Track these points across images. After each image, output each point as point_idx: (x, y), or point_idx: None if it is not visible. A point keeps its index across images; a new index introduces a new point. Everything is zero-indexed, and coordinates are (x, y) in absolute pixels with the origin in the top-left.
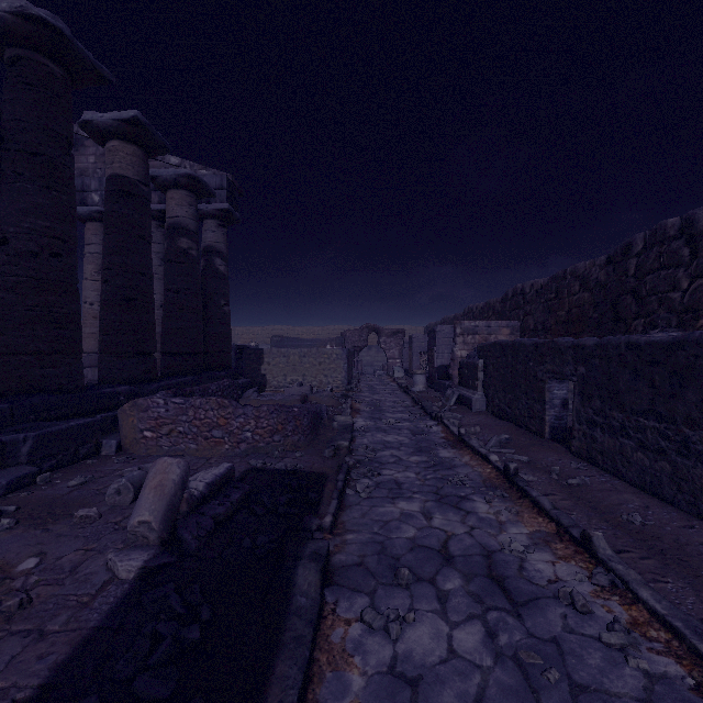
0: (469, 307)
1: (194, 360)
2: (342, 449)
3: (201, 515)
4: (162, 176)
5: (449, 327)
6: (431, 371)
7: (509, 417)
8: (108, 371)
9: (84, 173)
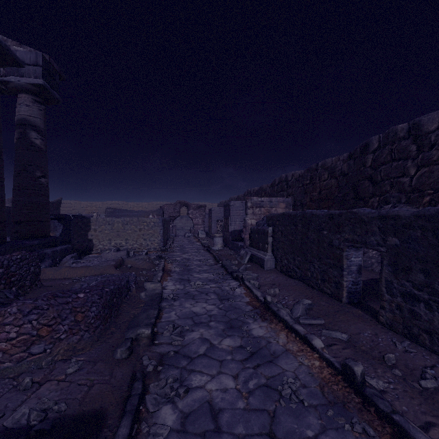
0: (248, 190)
1: None
2: (142, 340)
3: None
4: None
5: (240, 202)
6: (226, 234)
7: (298, 277)
8: None
9: None
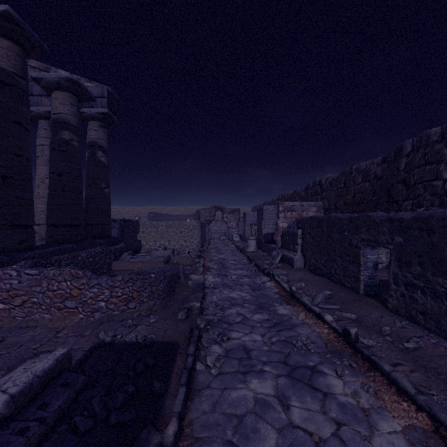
0: (282, 194)
1: (75, 231)
2: (194, 310)
3: None
4: (45, 78)
5: (272, 207)
6: (259, 237)
7: (324, 274)
8: None
9: None
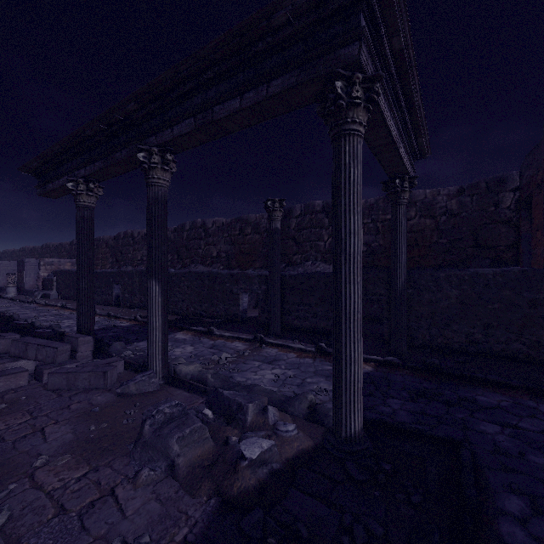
0: (47, 243)
1: None
2: None
3: None
4: None
5: (35, 260)
6: (20, 285)
7: (68, 298)
8: None
9: None
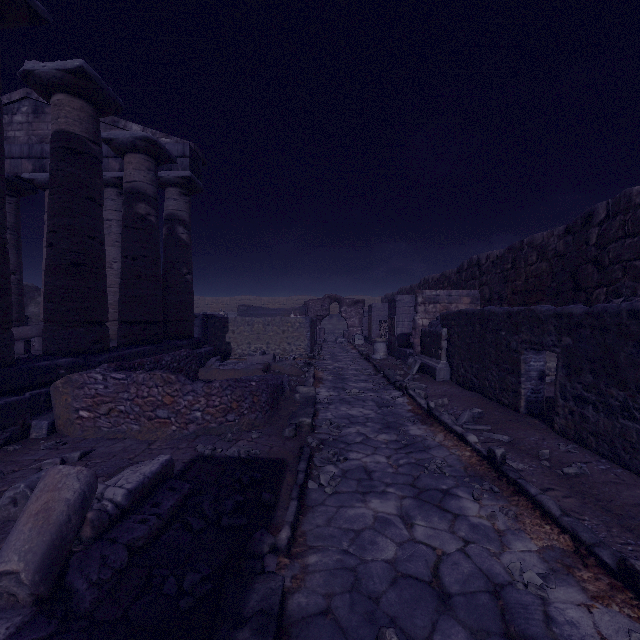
0: (425, 278)
1: (153, 329)
2: (304, 427)
3: (110, 543)
4: (118, 138)
5: (409, 297)
6: (391, 339)
7: (476, 388)
8: (52, 342)
9: (44, 139)
